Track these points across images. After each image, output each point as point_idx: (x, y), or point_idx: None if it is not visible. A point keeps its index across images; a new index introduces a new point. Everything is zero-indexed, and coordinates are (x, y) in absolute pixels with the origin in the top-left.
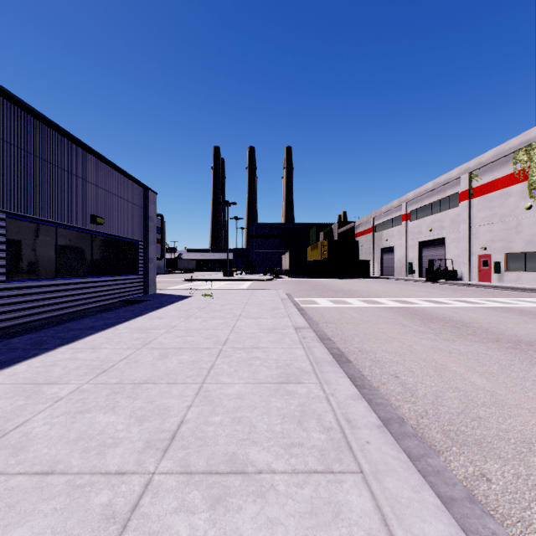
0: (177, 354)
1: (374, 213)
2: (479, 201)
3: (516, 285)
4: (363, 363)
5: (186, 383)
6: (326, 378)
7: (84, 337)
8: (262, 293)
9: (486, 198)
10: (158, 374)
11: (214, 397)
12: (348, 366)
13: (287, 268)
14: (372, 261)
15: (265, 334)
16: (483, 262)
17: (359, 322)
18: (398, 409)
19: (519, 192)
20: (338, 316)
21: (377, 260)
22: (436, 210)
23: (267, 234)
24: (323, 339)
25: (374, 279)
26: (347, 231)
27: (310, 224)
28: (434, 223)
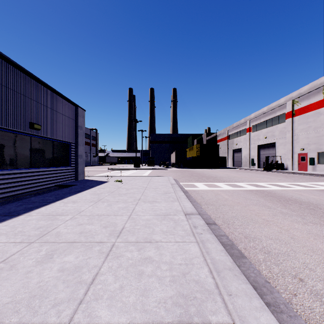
0: (65, 253)
1: (228, 128)
2: (299, 118)
3: None
4: (255, 255)
5: None
6: (240, 314)
7: None
8: (158, 179)
9: (304, 116)
10: (19, 298)
11: None
12: (245, 264)
13: (174, 162)
14: (227, 158)
15: (159, 221)
16: (302, 158)
17: (232, 203)
18: None
19: None
20: (214, 198)
21: (230, 156)
22: (269, 125)
23: (161, 141)
24: (209, 224)
25: (229, 169)
26: (211, 139)
27: (188, 135)
28: (268, 133)
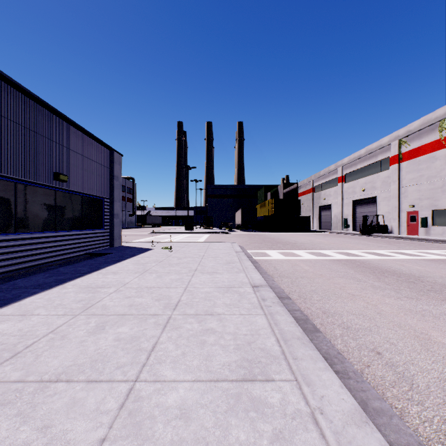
0: (117, 325)
1: (314, 176)
2: (407, 164)
3: (442, 238)
4: (332, 330)
5: (112, 382)
6: (303, 372)
7: (23, 297)
8: (218, 246)
9: (414, 162)
10: (81, 362)
11: (145, 415)
12: (318, 337)
13: (239, 223)
14: (311, 217)
15: (221, 294)
16: (411, 218)
17: (313, 275)
18: (404, 418)
19: (445, 156)
20: (291, 269)
21: (316, 216)
22: (369, 173)
23: (222, 194)
24: (282, 298)
25: (314, 232)
26: (290, 191)
27: (258, 186)
28: (366, 184)
